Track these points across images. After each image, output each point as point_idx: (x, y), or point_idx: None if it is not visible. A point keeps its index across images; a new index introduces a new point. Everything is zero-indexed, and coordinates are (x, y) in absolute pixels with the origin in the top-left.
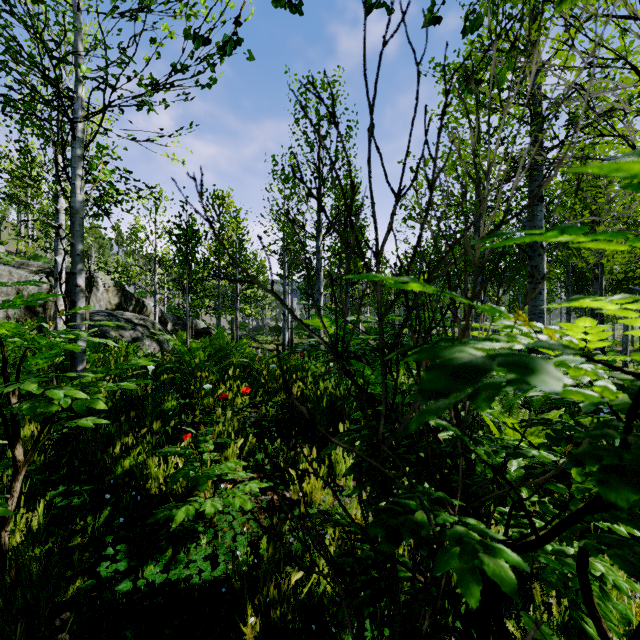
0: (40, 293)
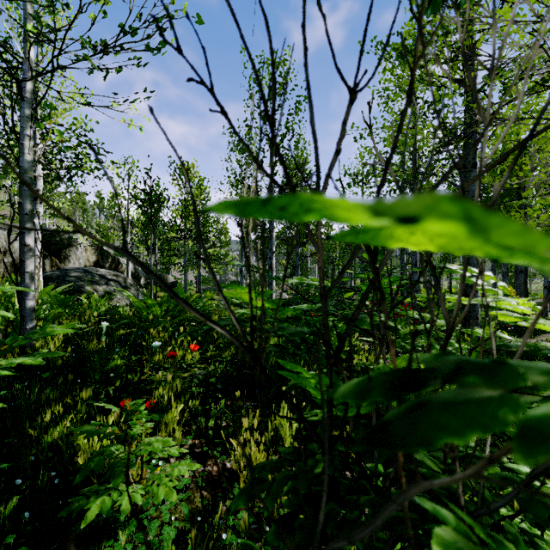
0: None
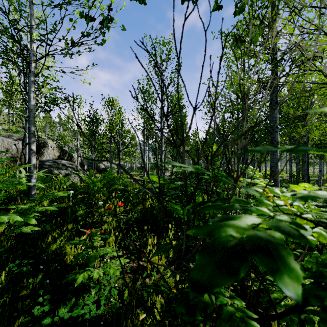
0: (1, 158)
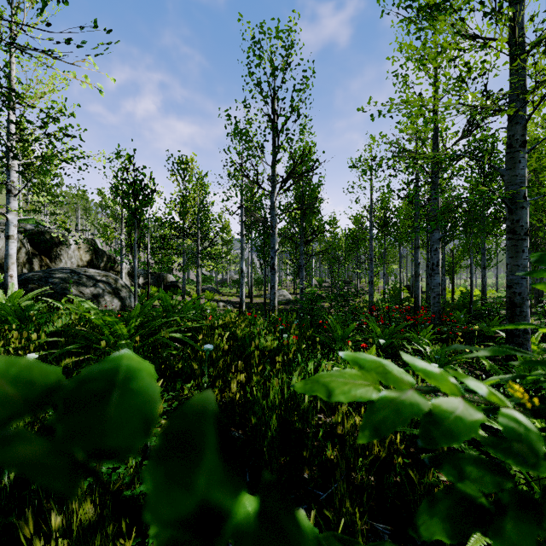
0: None
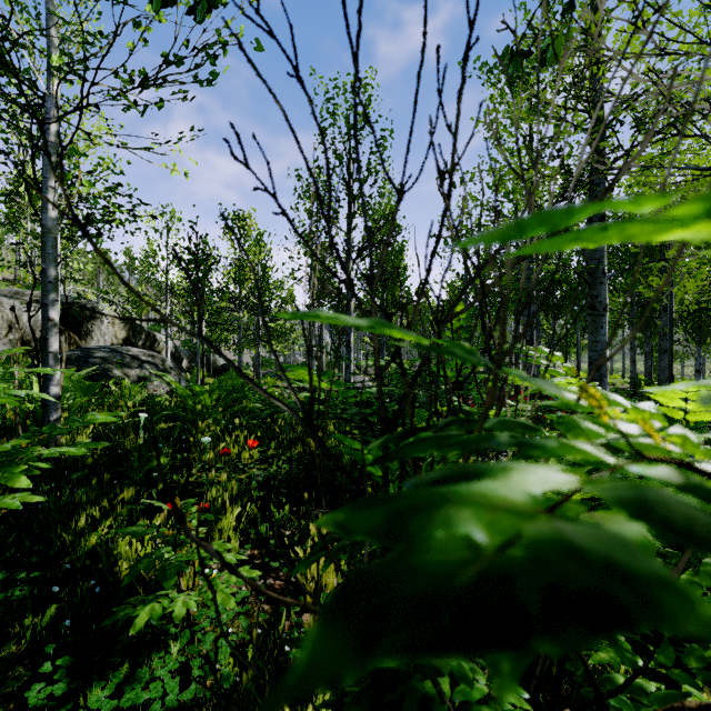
0: None
